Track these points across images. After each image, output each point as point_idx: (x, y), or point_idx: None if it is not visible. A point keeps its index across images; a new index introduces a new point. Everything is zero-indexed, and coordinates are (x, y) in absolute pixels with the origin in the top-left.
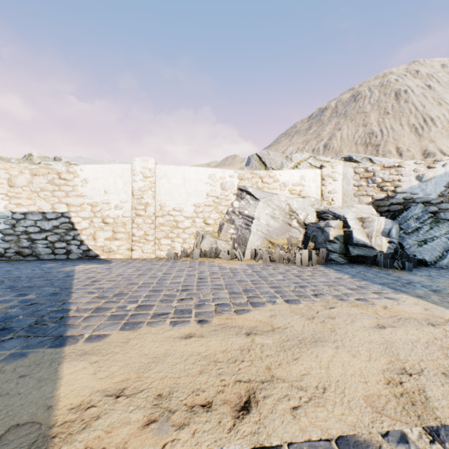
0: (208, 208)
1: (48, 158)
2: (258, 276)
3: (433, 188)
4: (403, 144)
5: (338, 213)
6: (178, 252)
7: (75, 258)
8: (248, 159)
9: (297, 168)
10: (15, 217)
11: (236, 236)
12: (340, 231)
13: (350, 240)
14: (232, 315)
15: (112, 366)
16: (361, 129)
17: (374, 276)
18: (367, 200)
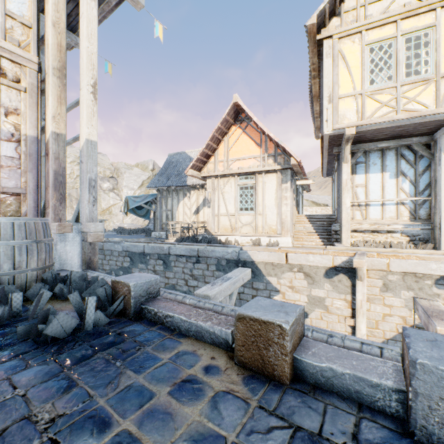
0: None
1: None
2: None
3: None
4: None
5: None
6: None
7: None
8: None
9: None
10: None
11: None
12: None
13: None
14: None
15: None
16: None
17: None
18: None
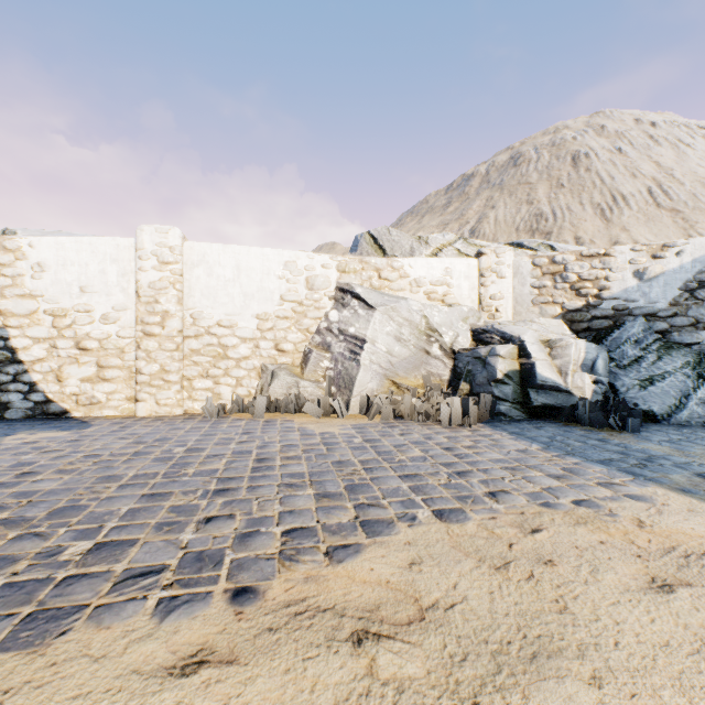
0: (284, 323)
1: None
2: (375, 450)
3: (661, 291)
4: (584, 233)
5: (510, 333)
6: (227, 402)
7: (18, 418)
8: (355, 241)
9: (437, 256)
10: None
11: (333, 373)
12: (514, 364)
13: (531, 379)
14: (320, 566)
15: None
16: (525, 208)
17: (583, 446)
18: (555, 311)
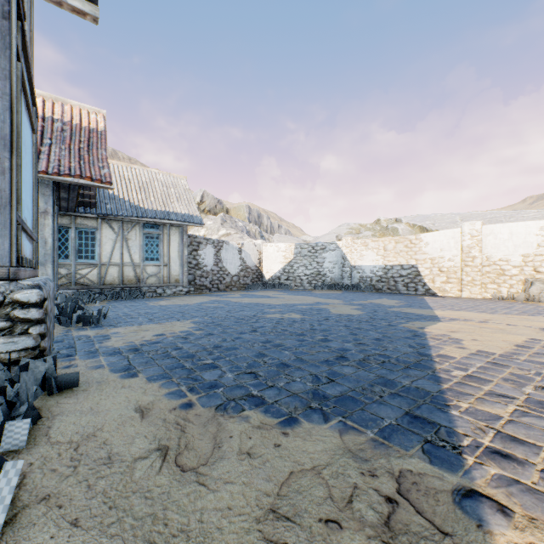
0: (539, 258)
1: (390, 220)
2: None
3: None
4: None
5: None
6: (504, 295)
7: (420, 294)
8: None
9: None
10: (386, 268)
11: None
12: None
13: None
14: (508, 315)
15: (448, 313)
16: None
17: None
18: None
